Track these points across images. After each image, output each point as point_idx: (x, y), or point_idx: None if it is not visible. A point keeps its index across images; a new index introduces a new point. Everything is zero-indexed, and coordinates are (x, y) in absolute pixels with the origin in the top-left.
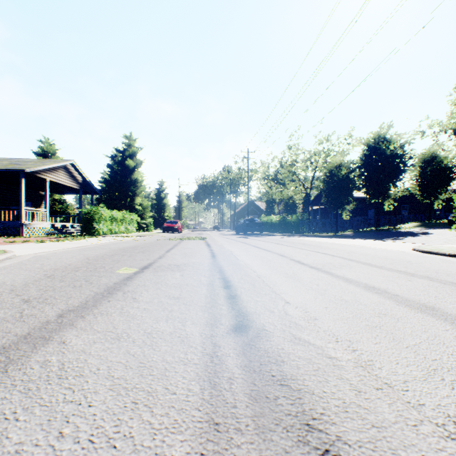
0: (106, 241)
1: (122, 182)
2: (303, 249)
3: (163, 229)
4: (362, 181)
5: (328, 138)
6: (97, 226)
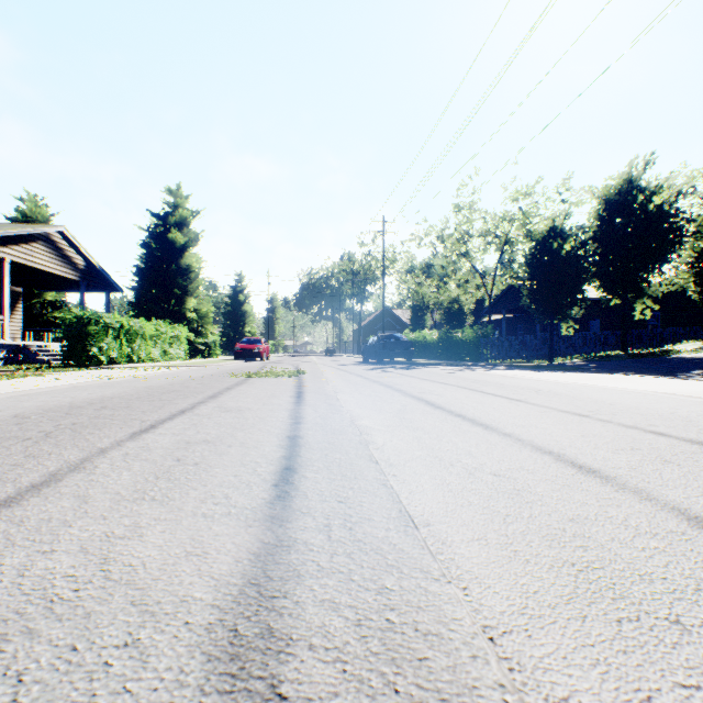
0: (71, 380)
1: (164, 270)
2: (580, 416)
3: (234, 354)
4: (595, 265)
5: (527, 192)
6: (96, 347)
